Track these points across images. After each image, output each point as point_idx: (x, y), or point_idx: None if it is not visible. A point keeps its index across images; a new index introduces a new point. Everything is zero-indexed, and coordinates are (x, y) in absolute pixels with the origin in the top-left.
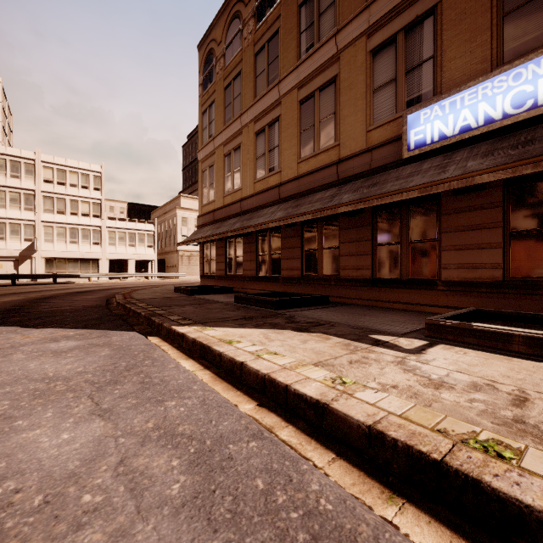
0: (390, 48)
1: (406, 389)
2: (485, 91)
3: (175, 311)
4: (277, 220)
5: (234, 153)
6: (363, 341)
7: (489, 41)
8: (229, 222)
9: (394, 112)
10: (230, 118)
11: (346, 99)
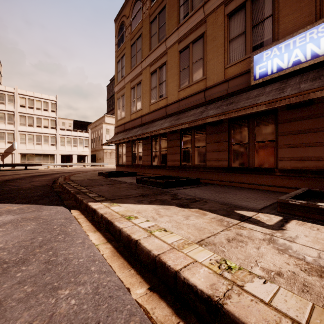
0: (241, 11)
1: (292, 278)
2: (312, 35)
3: (94, 190)
4: (164, 128)
5: (137, 86)
6: (232, 216)
7: (314, 1)
8: (134, 131)
9: (244, 54)
10: (134, 64)
11: (210, 48)
